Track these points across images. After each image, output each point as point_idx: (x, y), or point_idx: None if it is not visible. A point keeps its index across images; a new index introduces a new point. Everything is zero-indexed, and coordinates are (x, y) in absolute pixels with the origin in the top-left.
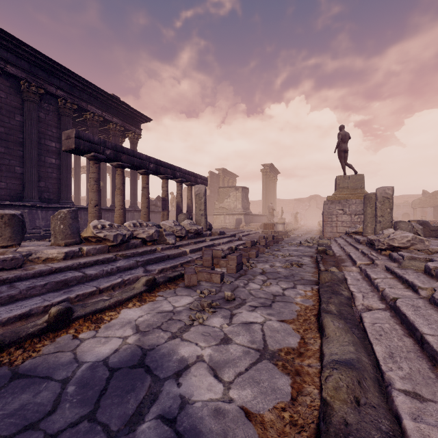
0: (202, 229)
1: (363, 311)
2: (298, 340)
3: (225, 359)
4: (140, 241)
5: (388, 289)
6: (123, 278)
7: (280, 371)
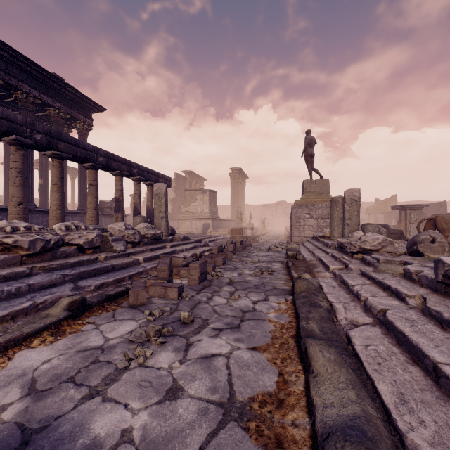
0: (161, 234)
1: (347, 327)
2: (275, 378)
3: (168, 432)
4: (75, 249)
5: (371, 298)
6: (35, 300)
7: (253, 442)
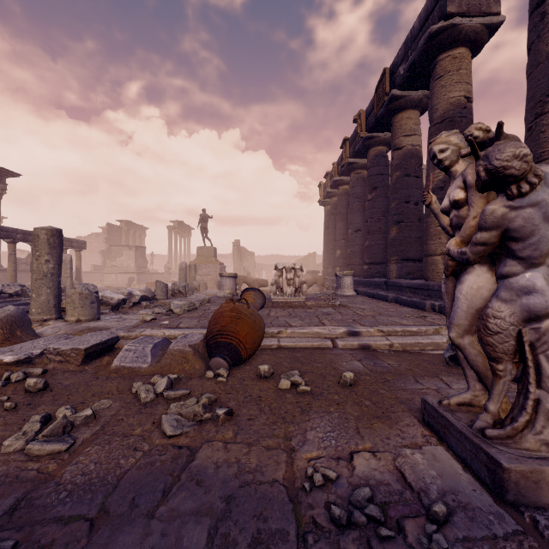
0: (64, 288)
1: None
2: None
3: None
4: (8, 295)
5: None
6: None
7: None
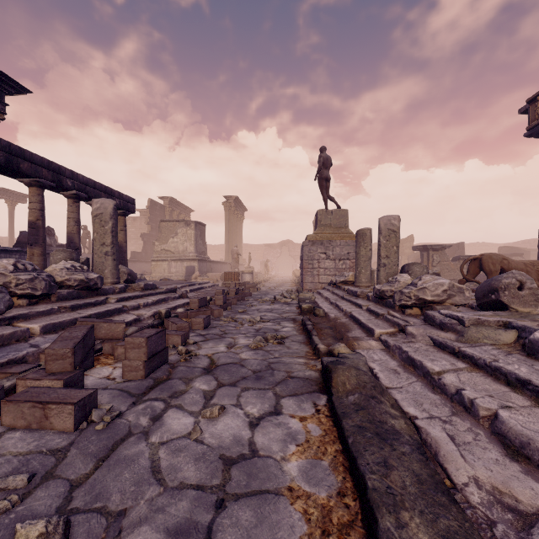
0: (99, 280)
1: (496, 517)
2: None
3: None
4: None
5: (510, 417)
6: None
7: None
